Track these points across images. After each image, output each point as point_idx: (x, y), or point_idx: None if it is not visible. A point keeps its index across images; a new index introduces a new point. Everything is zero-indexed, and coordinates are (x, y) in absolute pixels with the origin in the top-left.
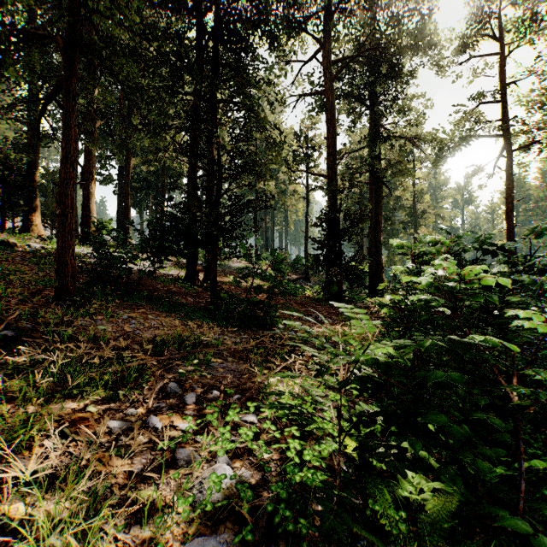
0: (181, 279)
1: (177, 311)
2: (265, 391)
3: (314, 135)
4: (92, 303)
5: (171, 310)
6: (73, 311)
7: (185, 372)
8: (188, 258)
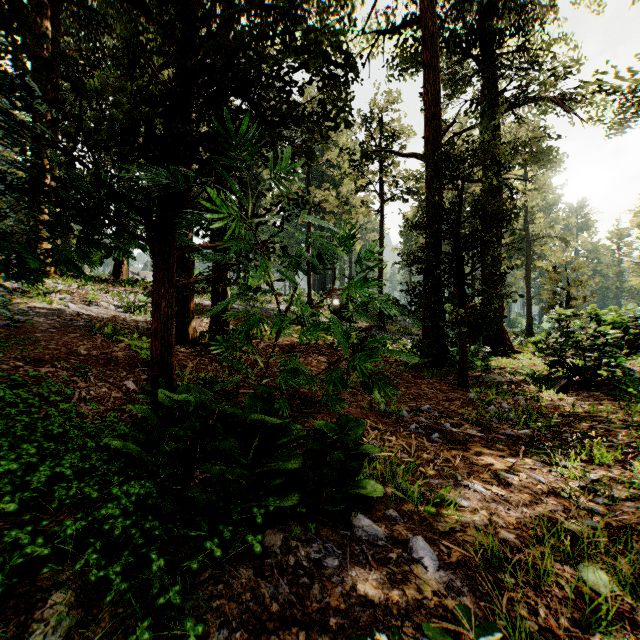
0: None
1: None
2: None
3: (392, 122)
4: None
5: None
6: None
7: None
8: None
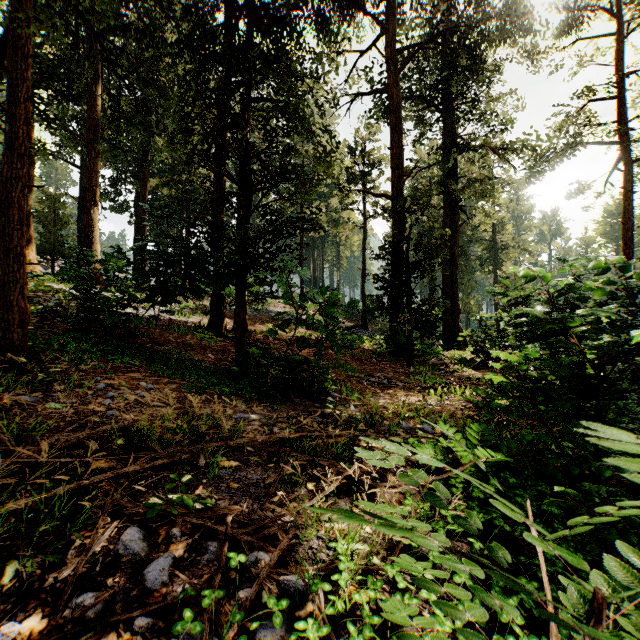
0: (204, 328)
1: (186, 374)
2: (308, 542)
3: (374, 150)
4: (59, 364)
5: (177, 373)
6: (8, 380)
7: (160, 503)
8: (212, 300)
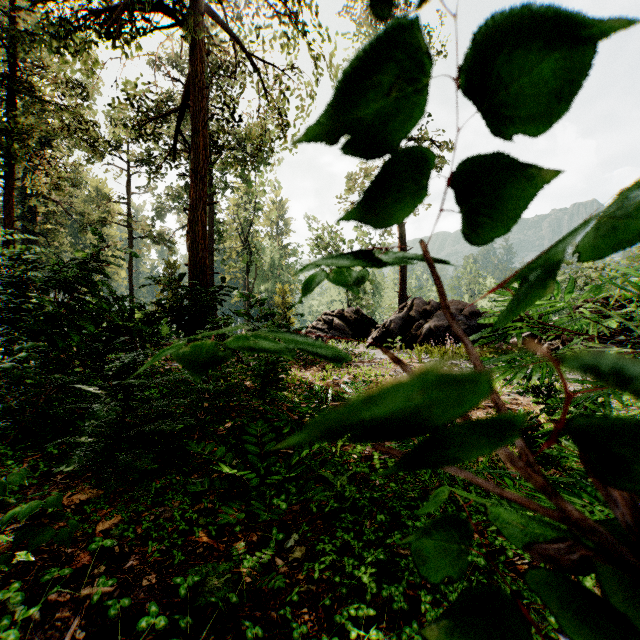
0: None
1: None
2: None
3: None
4: None
5: None
6: None
7: None
8: None
